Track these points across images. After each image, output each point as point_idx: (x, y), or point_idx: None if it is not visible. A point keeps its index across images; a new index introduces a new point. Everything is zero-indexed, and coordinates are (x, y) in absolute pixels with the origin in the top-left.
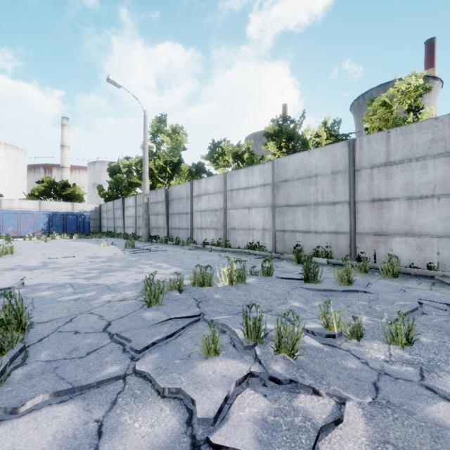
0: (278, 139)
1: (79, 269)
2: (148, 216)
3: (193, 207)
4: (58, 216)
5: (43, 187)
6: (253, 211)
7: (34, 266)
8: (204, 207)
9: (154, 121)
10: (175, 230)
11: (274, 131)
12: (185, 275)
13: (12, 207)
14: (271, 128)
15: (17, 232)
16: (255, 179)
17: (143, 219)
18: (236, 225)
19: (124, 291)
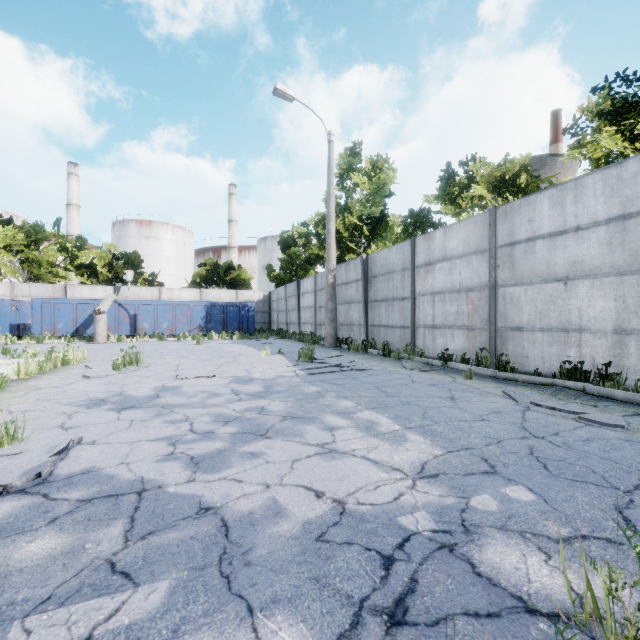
0: (635, 113)
1: (200, 417)
2: (334, 305)
3: (416, 287)
4: (217, 308)
5: (205, 271)
6: (580, 288)
7: (136, 398)
8: (441, 286)
9: (342, 156)
10: (380, 329)
11: (613, 103)
12: (472, 490)
13: (172, 297)
14: (592, 106)
15: (172, 329)
16: (588, 208)
17: (327, 311)
18: (525, 320)
19: (268, 608)
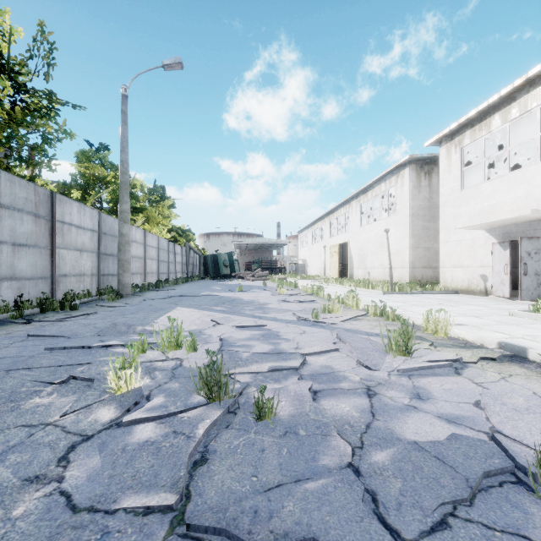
0: None
1: None
2: None
3: None
4: None
5: None
6: None
7: None
8: None
9: None
10: None
11: None
12: None
13: None
14: None
15: None
16: None
17: None
18: None
19: None
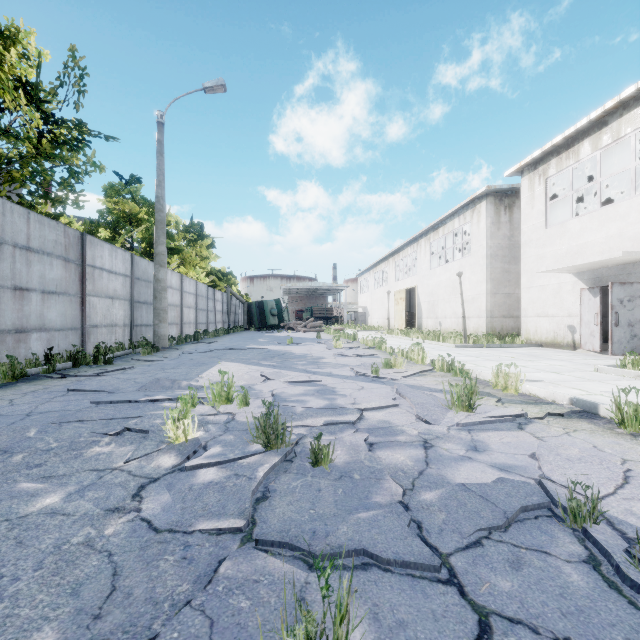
0: None
1: None
2: None
3: None
4: None
5: None
6: None
7: None
8: None
9: None
10: None
11: None
12: None
13: None
14: None
15: None
16: None
17: None
18: None
19: None
